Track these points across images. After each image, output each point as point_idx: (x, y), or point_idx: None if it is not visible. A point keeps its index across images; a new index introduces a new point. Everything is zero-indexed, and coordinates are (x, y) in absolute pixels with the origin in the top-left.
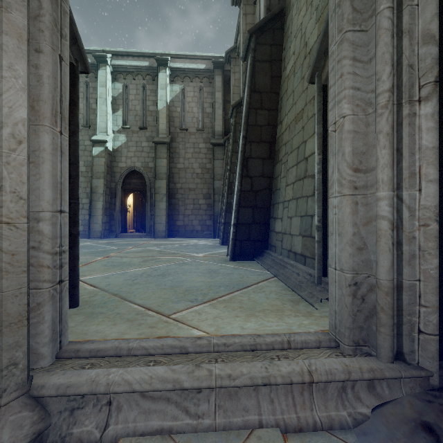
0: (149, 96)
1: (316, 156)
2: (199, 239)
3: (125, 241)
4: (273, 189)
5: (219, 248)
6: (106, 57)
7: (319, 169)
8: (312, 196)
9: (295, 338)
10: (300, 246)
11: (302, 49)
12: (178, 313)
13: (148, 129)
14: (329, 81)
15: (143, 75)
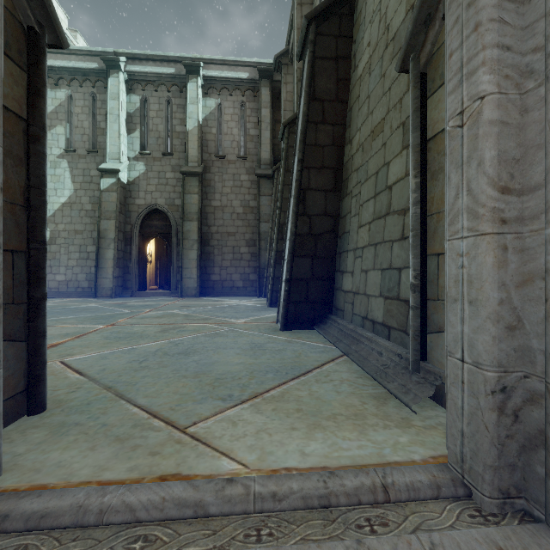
0: (176, 113)
1: (411, 180)
2: (240, 299)
3: (143, 301)
4: (340, 232)
5: (266, 311)
6: (118, 61)
7: (416, 199)
8: (400, 241)
9: (394, 479)
10: (381, 312)
11: (382, 36)
12: (201, 423)
13: (174, 156)
14: (450, 44)
15: (168, 86)
